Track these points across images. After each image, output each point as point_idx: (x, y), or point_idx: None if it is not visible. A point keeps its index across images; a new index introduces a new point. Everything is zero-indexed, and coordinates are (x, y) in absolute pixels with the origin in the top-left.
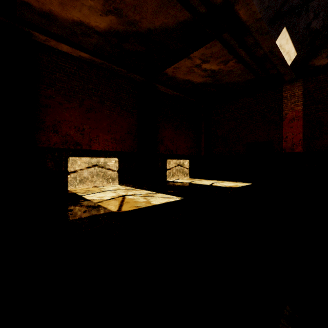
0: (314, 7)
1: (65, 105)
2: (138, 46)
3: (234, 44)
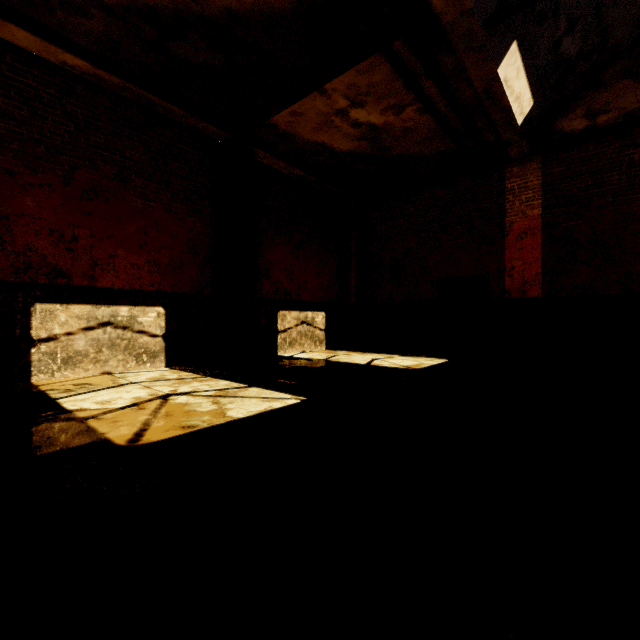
0: (569, 8)
1: (25, 177)
2: (207, 53)
3: (416, 69)
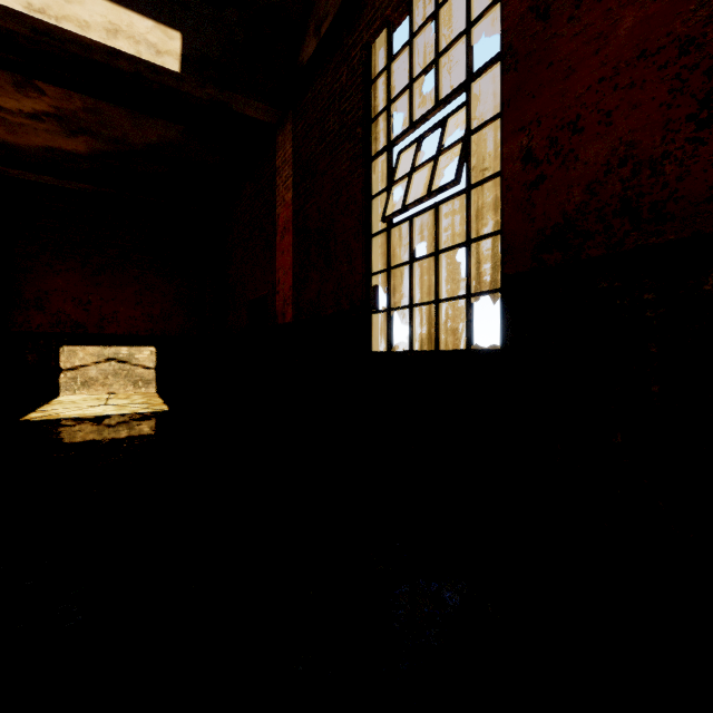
0: None
1: None
2: None
3: None
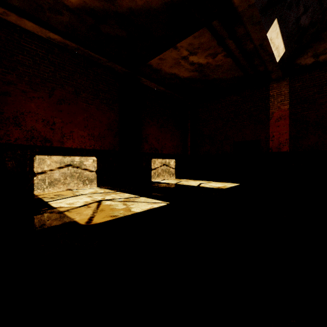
0: (305, 0)
1: (31, 94)
2: (118, 30)
3: (224, 35)
